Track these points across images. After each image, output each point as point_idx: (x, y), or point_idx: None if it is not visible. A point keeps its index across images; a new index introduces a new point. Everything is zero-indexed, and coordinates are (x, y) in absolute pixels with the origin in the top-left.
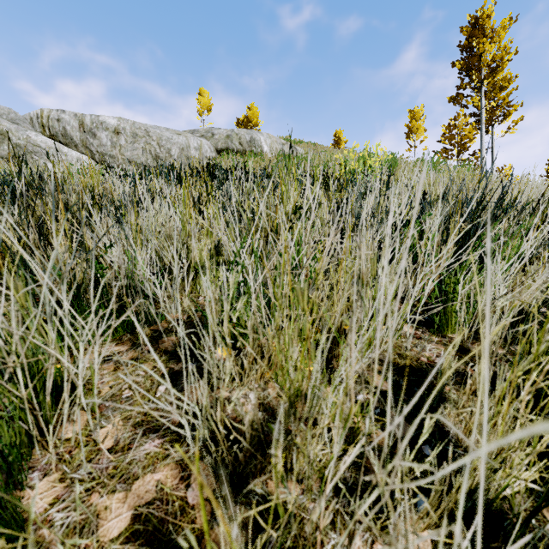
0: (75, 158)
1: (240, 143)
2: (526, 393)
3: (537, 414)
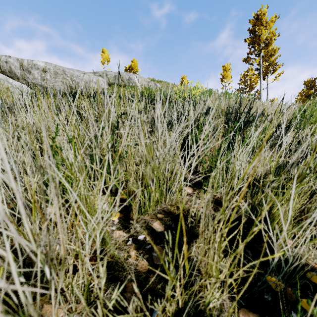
0: (17, 86)
1: (122, 80)
2: (218, 237)
3: (221, 253)
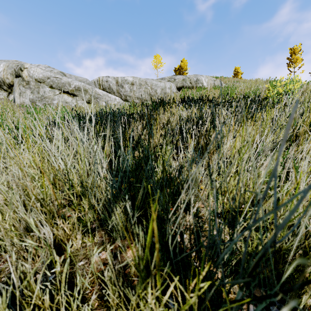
0: (113, 98)
1: (190, 83)
2: None
3: None
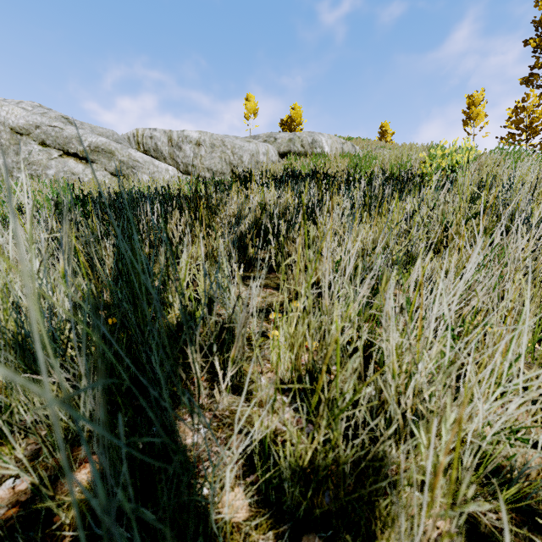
0: (164, 169)
1: (302, 146)
2: None
3: None
